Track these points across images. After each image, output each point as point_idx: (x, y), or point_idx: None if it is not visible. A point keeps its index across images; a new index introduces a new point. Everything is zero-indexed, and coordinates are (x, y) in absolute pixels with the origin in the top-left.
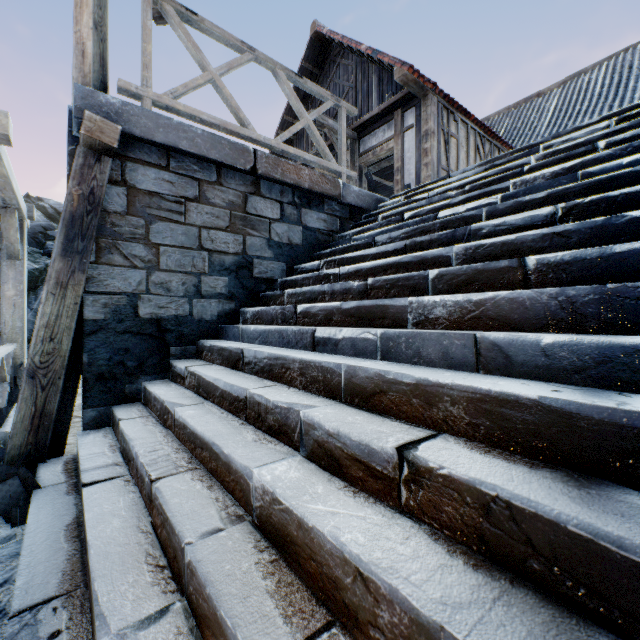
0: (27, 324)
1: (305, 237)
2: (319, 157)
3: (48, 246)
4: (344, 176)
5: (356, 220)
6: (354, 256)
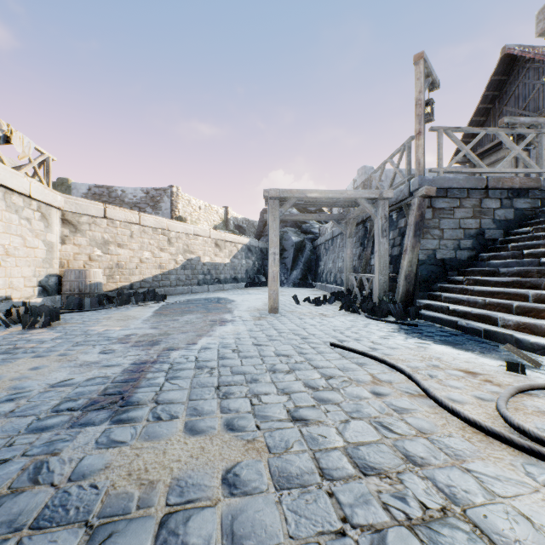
0: (300, 270)
1: (515, 214)
2: None
3: (303, 227)
4: (544, 174)
5: None
6: None
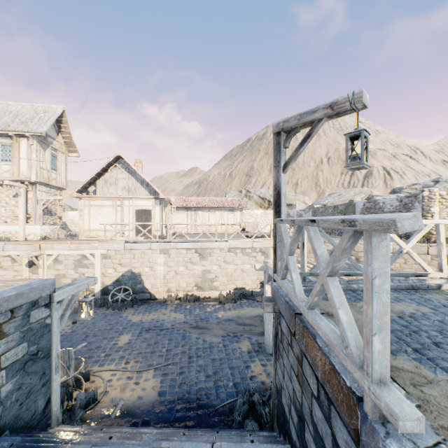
0: None
1: None
2: None
3: None
4: (367, 396)
5: None
6: None
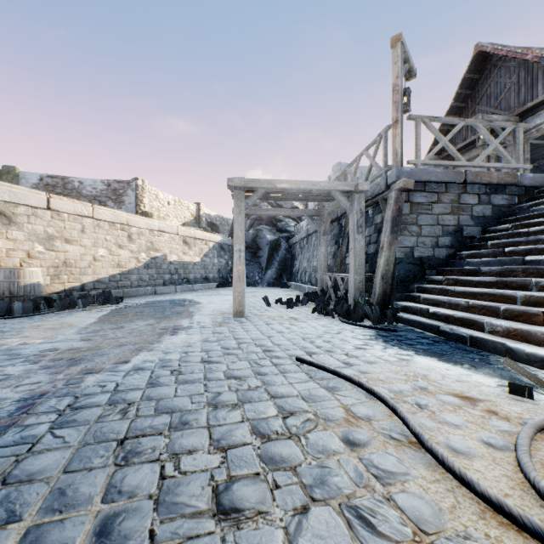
0: (275, 270)
1: (493, 211)
2: (484, 146)
3: (278, 226)
4: (521, 169)
5: (529, 194)
6: (537, 221)
